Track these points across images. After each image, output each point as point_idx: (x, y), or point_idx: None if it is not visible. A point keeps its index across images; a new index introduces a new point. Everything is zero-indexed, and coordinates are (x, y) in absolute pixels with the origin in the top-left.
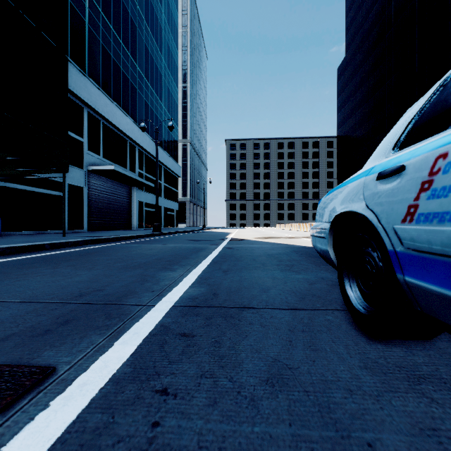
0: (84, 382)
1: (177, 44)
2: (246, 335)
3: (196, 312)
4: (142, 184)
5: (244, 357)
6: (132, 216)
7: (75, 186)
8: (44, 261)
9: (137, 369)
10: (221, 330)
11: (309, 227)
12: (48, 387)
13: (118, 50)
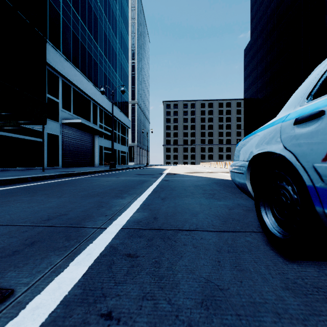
0: (37, 306)
1: (127, 31)
2: (182, 255)
3: (140, 234)
4: (102, 133)
5: (180, 278)
6: (95, 157)
7: (52, 134)
8: (25, 190)
9: (86, 291)
10: (160, 251)
11: (223, 164)
12: (3, 310)
13: (84, 35)
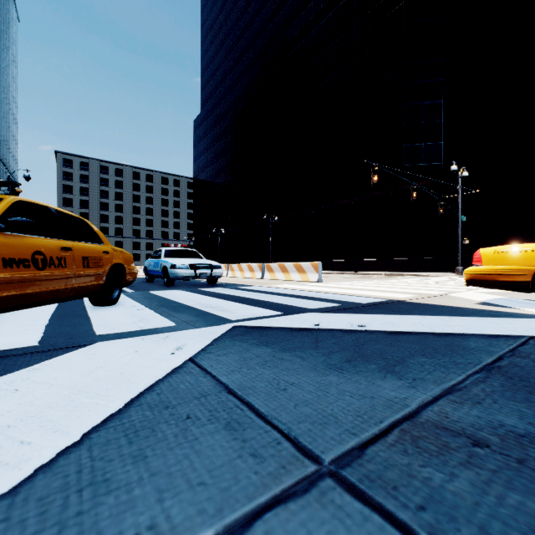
0: None
1: None
2: None
3: None
4: None
5: None
6: None
7: None
8: None
9: None
10: None
11: None
12: None
13: None
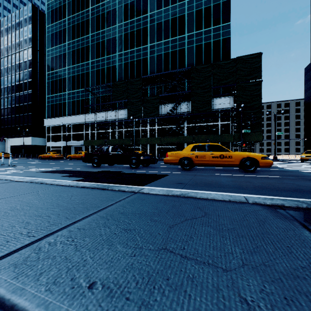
0: None
1: None
2: None
3: None
4: None
5: None
6: None
7: None
8: None
9: None
10: None
11: (294, 156)
12: None
13: None
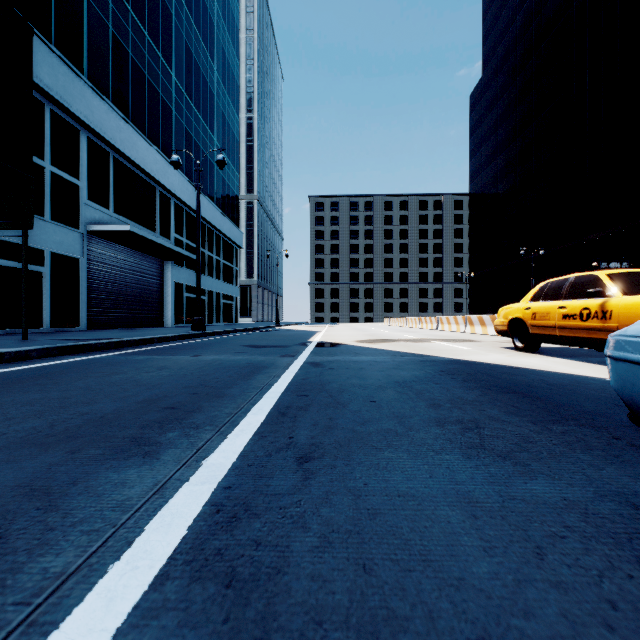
0: None
1: (237, 50)
2: None
3: None
4: (180, 257)
5: None
6: (165, 306)
7: (65, 256)
8: None
9: None
10: None
11: (435, 322)
12: None
13: (140, 45)
